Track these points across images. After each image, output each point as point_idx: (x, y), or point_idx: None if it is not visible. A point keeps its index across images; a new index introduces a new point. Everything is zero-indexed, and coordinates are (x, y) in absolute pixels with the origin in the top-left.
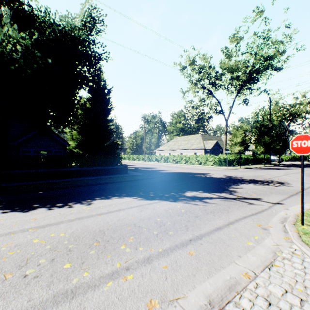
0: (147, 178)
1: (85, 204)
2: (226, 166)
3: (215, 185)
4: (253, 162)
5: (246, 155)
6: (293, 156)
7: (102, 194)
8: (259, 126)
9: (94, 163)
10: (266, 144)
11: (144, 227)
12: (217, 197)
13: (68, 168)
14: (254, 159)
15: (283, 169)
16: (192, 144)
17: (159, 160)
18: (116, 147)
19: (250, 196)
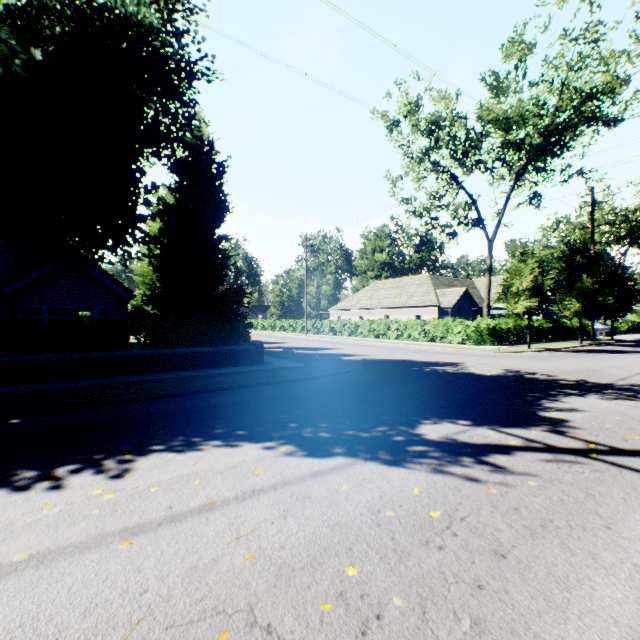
0: (312, 376)
1: (109, 472)
2: (493, 346)
3: (494, 399)
4: (551, 335)
5: (536, 320)
6: (637, 322)
7: (178, 432)
8: (568, 253)
9: (183, 338)
10: (585, 293)
11: (289, 637)
12: (525, 447)
13: (114, 352)
14: (553, 328)
15: (633, 353)
16: (409, 295)
17: (338, 330)
18: (239, 299)
19: (626, 442)
